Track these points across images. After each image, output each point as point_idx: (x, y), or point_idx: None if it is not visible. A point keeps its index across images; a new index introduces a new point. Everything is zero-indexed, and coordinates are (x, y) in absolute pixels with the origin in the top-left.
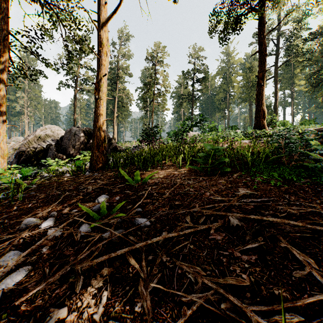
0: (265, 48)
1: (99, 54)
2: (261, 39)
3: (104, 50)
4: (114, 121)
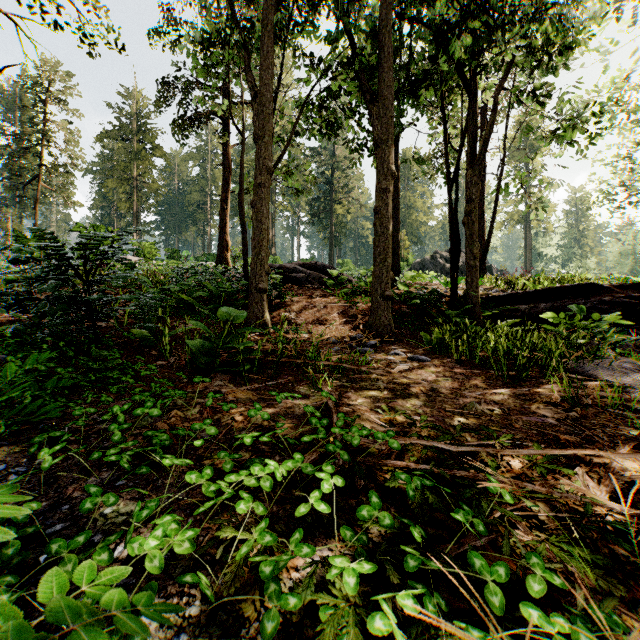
0: (229, 164)
1: None
2: (224, 151)
3: None
4: None
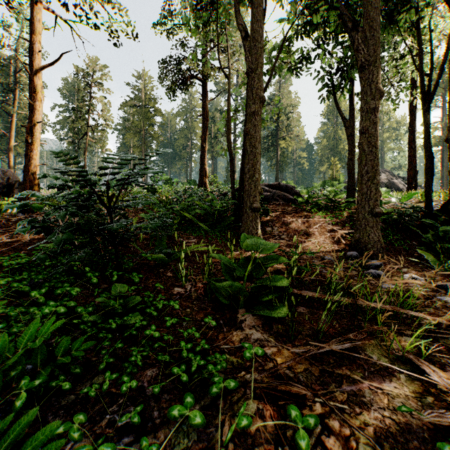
0: (207, 114)
1: (33, 100)
2: (204, 105)
3: (39, 97)
4: (12, 154)
